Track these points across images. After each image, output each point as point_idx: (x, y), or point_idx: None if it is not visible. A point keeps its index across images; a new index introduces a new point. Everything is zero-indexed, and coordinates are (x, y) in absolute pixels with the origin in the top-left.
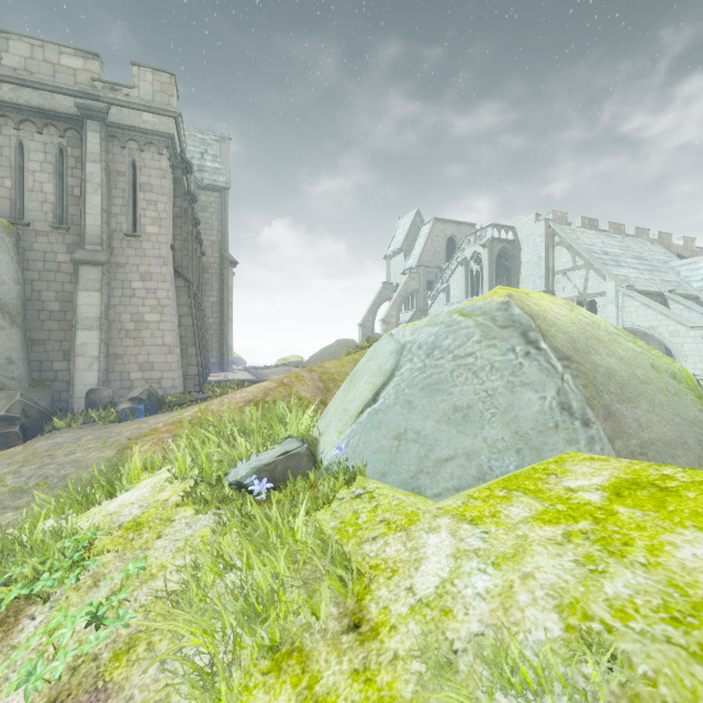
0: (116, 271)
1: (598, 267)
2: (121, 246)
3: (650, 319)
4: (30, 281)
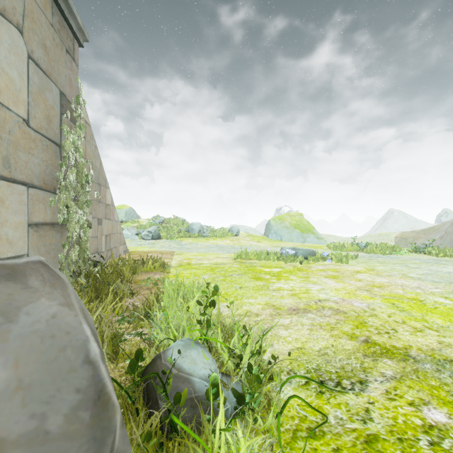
0: None
1: None
2: None
3: None
4: None
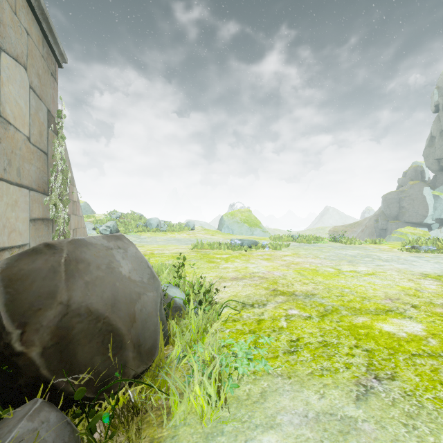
0: None
1: None
2: None
3: None
4: None
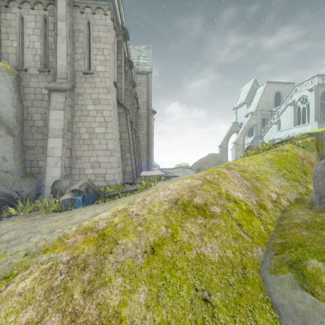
0: (77, 99)
1: None
2: (80, 81)
3: None
4: (26, 107)
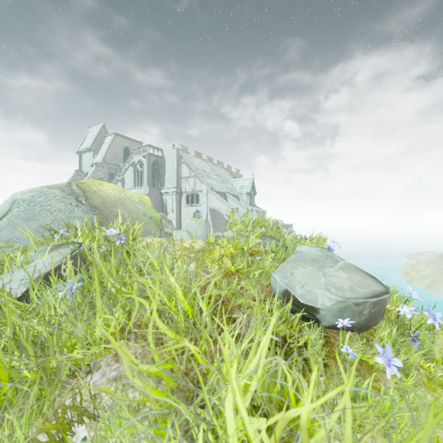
0: None
1: (200, 177)
2: None
3: (219, 204)
4: None
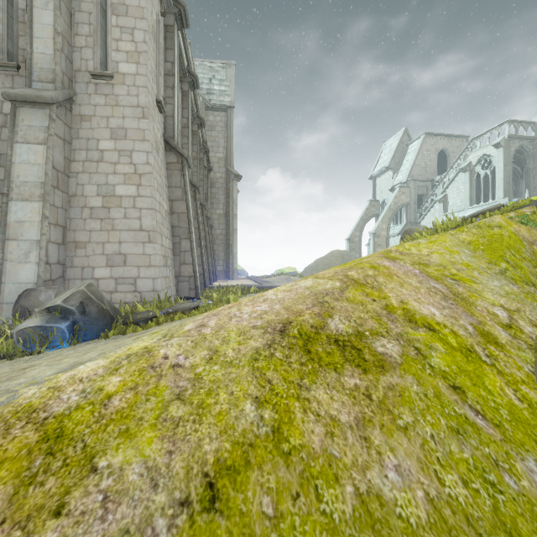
0: (79, 126)
1: None
2: (86, 92)
3: None
4: None
